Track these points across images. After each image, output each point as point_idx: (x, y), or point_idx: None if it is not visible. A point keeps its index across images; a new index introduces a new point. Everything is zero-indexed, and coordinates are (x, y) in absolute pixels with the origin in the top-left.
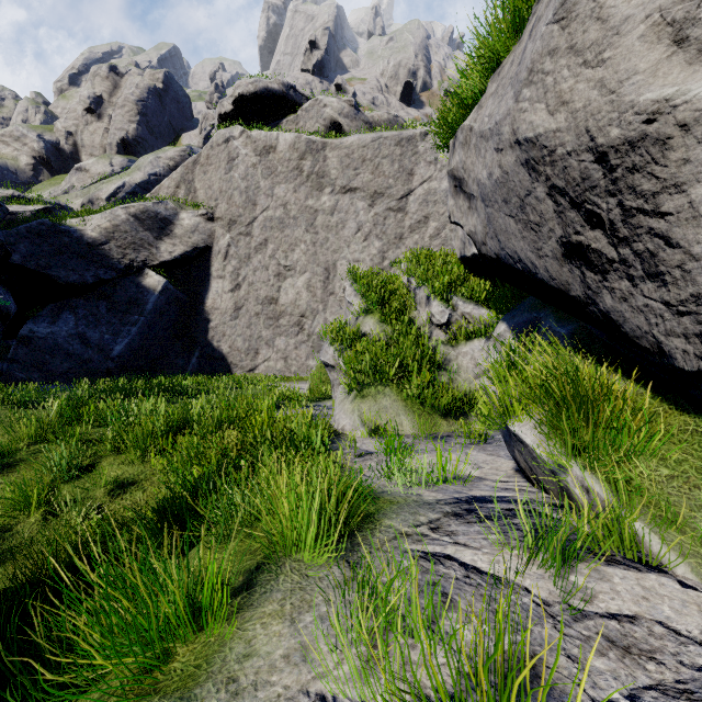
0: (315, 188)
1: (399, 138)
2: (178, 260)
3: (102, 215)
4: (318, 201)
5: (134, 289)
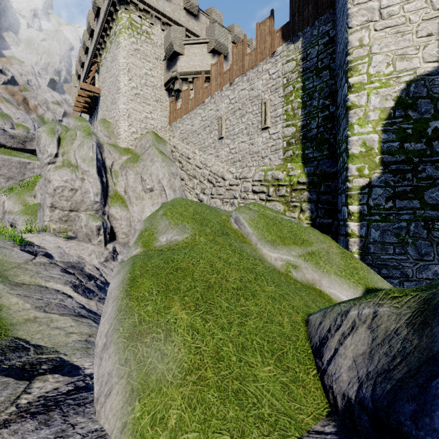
0: None
1: (20, 162)
2: None
3: None
4: None
5: None
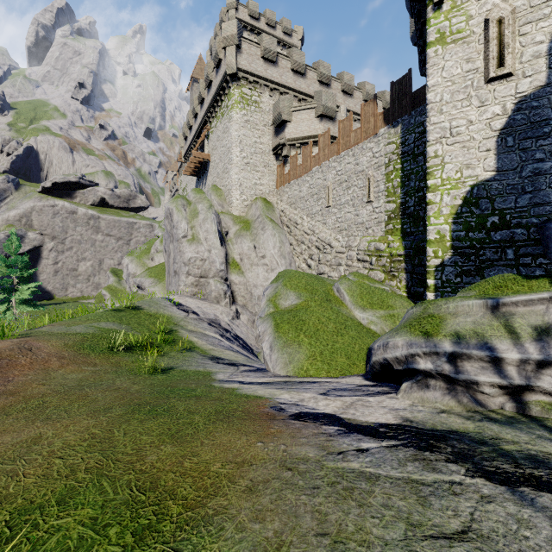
0: (95, 232)
1: (128, 222)
2: (26, 252)
3: None
4: (97, 237)
5: None
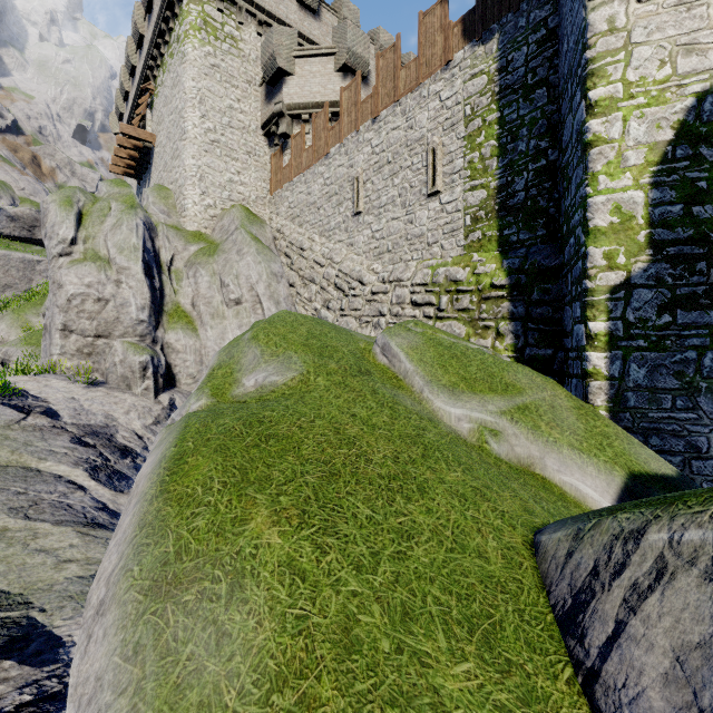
0: None
1: (23, 259)
2: None
3: None
4: None
5: None
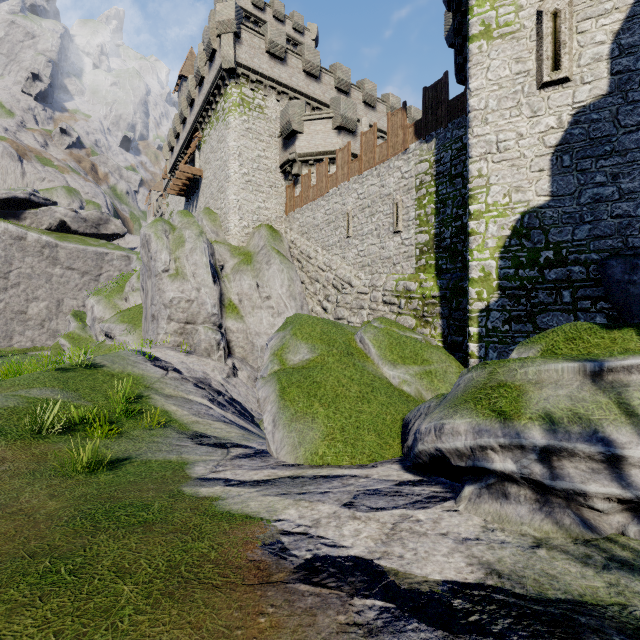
0: (52, 264)
1: (96, 252)
2: None
3: None
4: (54, 270)
5: None
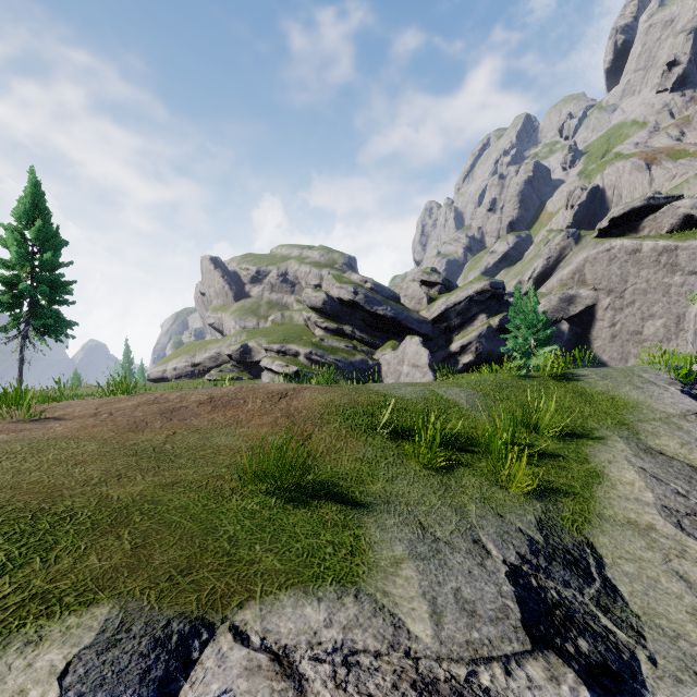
0: (669, 272)
1: None
2: (577, 314)
3: (544, 300)
4: (671, 279)
5: (557, 330)
